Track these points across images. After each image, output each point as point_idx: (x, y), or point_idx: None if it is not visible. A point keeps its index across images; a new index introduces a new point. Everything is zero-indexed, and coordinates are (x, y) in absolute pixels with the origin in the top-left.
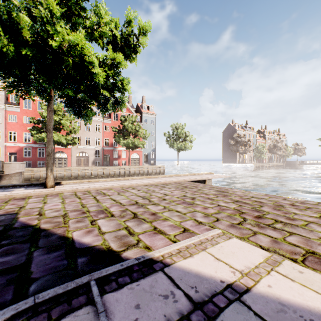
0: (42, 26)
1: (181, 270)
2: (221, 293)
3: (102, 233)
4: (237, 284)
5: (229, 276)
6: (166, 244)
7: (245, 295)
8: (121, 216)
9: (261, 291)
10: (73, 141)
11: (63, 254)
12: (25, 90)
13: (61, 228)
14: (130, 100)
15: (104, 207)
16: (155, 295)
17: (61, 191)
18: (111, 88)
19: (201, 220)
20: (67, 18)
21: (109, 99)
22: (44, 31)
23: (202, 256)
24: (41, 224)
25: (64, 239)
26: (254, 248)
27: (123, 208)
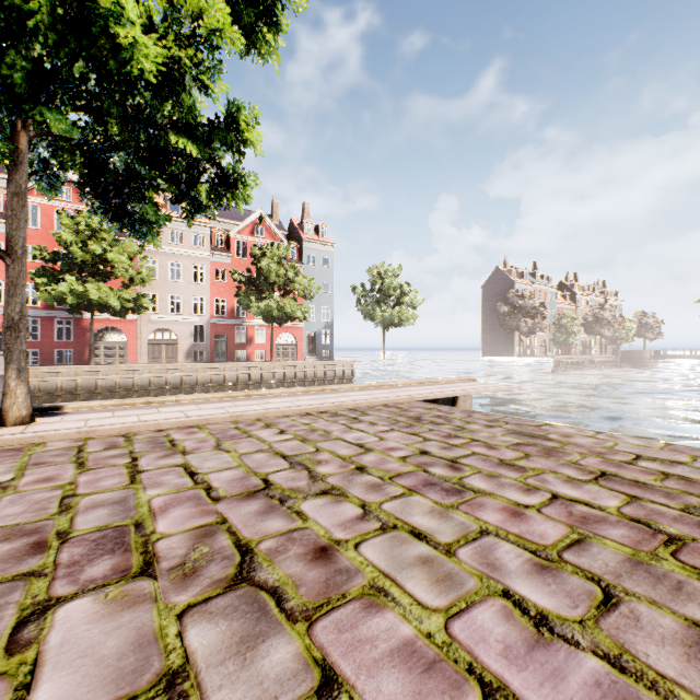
0: None
1: None
2: None
3: None
4: None
5: None
6: None
7: None
8: (182, 570)
9: None
10: (140, 304)
11: None
12: None
13: None
14: (276, 211)
15: (140, 510)
16: None
17: (40, 438)
18: (205, 135)
19: (538, 598)
20: None
21: (200, 171)
22: None
23: None
24: None
25: None
26: None
27: (207, 518)
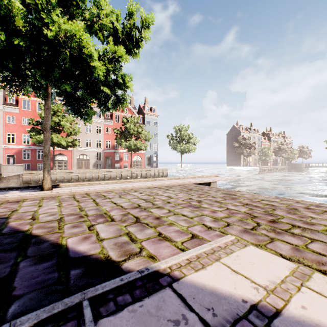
0: (38, 16)
1: (193, 285)
2: (246, 317)
3: (100, 240)
4: (263, 304)
5: (252, 294)
6: (173, 253)
7: (276, 320)
8: (122, 220)
9: (295, 315)
10: (74, 143)
11: (54, 264)
12: (19, 85)
13: (55, 234)
14: (132, 101)
15: (104, 210)
16: (163, 320)
17: (58, 194)
18: (112, 85)
19: (211, 225)
20: (65, 9)
21: (109, 96)
22: (39, 20)
23: (217, 268)
24: (33, 230)
25: (57, 247)
26: (275, 257)
27: (124, 212)
